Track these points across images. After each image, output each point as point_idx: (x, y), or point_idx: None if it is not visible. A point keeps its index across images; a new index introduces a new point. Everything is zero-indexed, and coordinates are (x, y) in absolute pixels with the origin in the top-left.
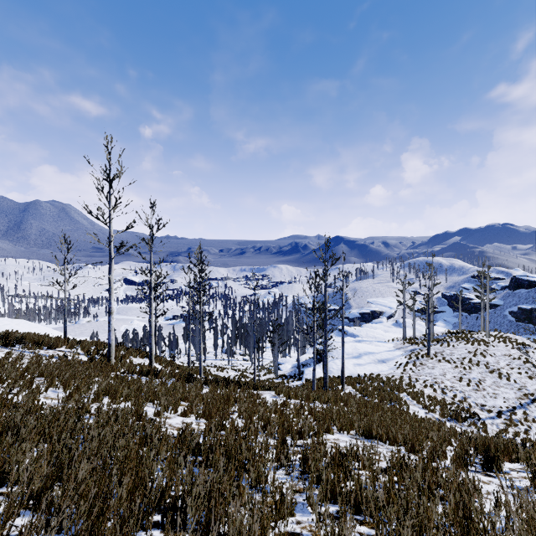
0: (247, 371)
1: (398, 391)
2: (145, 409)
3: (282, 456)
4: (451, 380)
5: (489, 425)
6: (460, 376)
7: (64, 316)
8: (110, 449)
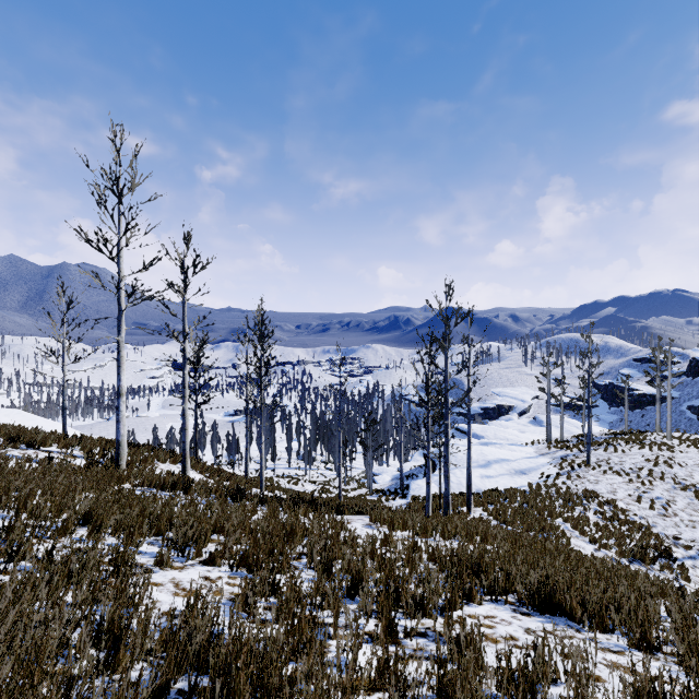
0: (331, 484)
1: (550, 516)
2: (143, 551)
3: (394, 692)
4: (626, 500)
5: (690, 569)
6: (637, 494)
7: (63, 402)
8: (2, 660)
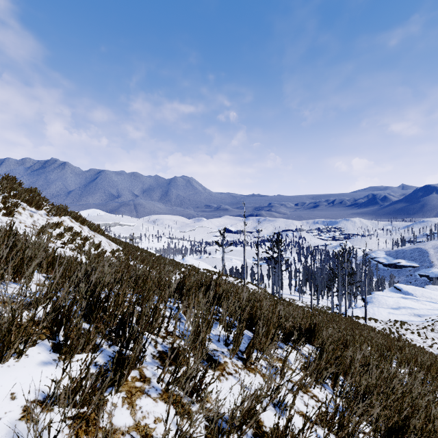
0: None
1: (411, 333)
2: None
3: None
4: None
5: None
6: None
7: (223, 264)
8: None
